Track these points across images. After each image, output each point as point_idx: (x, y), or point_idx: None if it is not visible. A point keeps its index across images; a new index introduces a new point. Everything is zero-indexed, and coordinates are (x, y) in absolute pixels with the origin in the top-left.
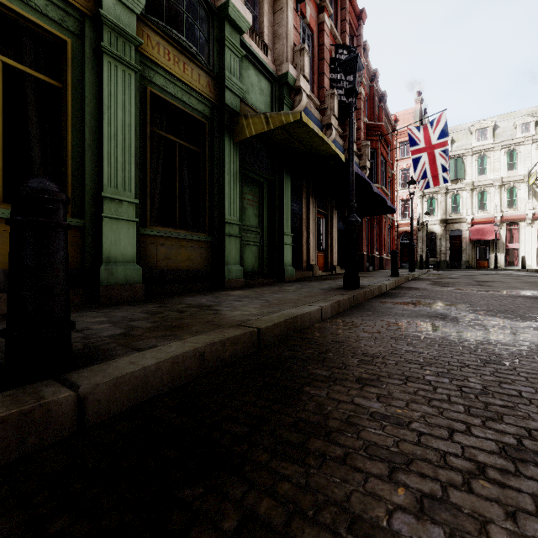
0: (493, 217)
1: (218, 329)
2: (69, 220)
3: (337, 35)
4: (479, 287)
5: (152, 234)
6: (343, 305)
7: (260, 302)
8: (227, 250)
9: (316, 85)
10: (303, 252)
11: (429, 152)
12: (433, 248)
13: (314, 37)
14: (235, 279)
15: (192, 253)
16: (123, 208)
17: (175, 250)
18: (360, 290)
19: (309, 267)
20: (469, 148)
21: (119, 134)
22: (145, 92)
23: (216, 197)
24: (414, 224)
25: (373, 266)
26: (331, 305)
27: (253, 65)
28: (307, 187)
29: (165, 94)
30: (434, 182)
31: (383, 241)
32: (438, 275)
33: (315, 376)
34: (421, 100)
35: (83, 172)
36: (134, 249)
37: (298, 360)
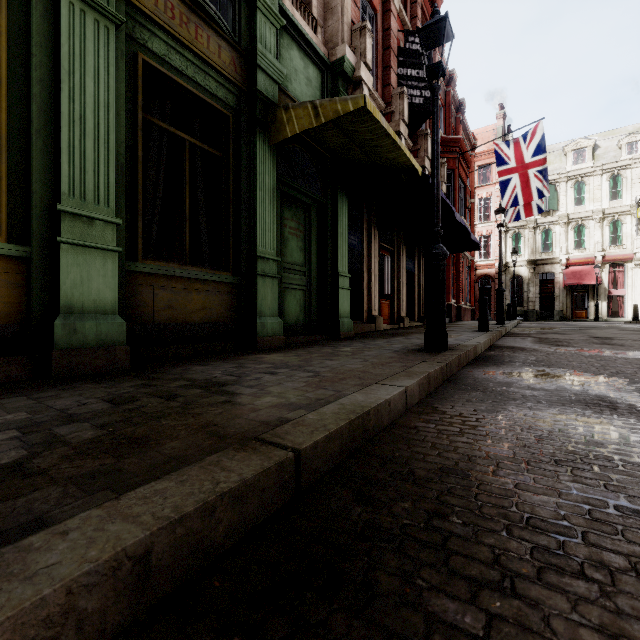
0: (593, 257)
1: (211, 456)
2: (2, 247)
3: (406, 20)
4: (610, 348)
5: (147, 272)
6: (434, 380)
7: (304, 375)
8: (260, 296)
9: (380, 81)
10: (364, 299)
11: (522, 173)
12: (519, 295)
13: (378, 19)
14: (272, 336)
15: (210, 300)
16: (96, 230)
17: (182, 296)
18: (452, 354)
19: (371, 319)
20: (563, 172)
21: (89, 116)
22: (136, 62)
23: (244, 221)
24: (495, 265)
25: (450, 318)
26: (419, 383)
27: (297, 45)
28: (368, 214)
29: (167, 68)
30: (526, 212)
31: (461, 286)
32: (535, 329)
33: (448, 636)
34: (504, 115)
35: (29, 173)
36: (115, 293)
37: (385, 542)
